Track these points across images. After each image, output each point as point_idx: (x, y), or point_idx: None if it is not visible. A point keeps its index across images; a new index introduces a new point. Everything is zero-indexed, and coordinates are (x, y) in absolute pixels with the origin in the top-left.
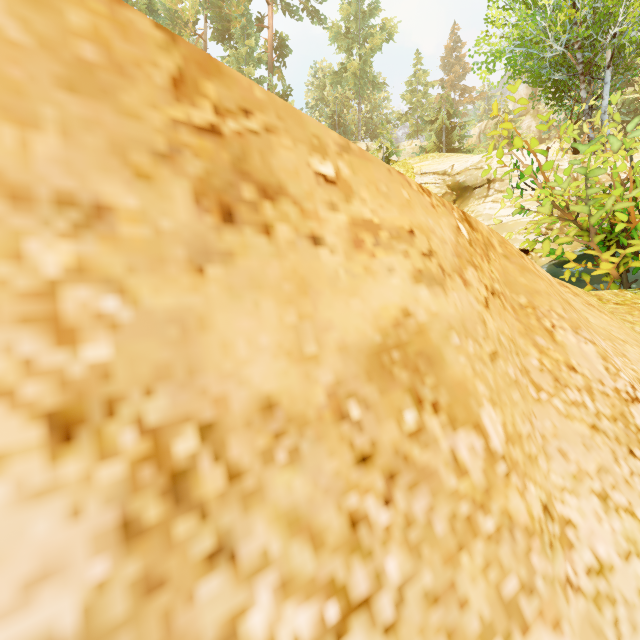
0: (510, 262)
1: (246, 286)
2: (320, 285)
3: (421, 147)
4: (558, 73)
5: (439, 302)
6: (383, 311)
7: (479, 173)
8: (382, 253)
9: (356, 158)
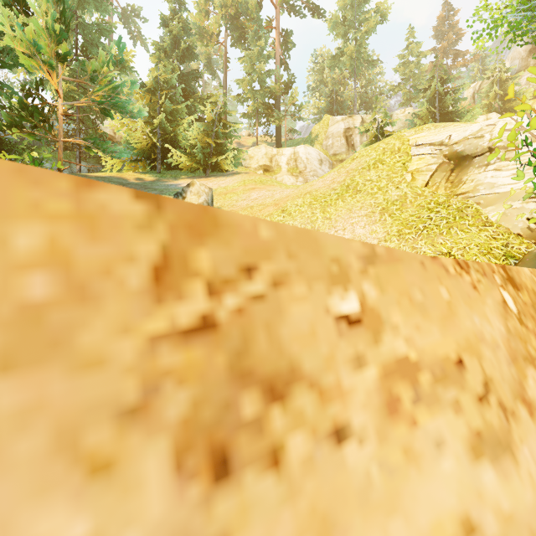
0: None
1: None
2: (347, 514)
3: (414, 114)
4: None
5: (512, 489)
6: (436, 533)
7: (479, 142)
8: (425, 414)
9: (383, 266)
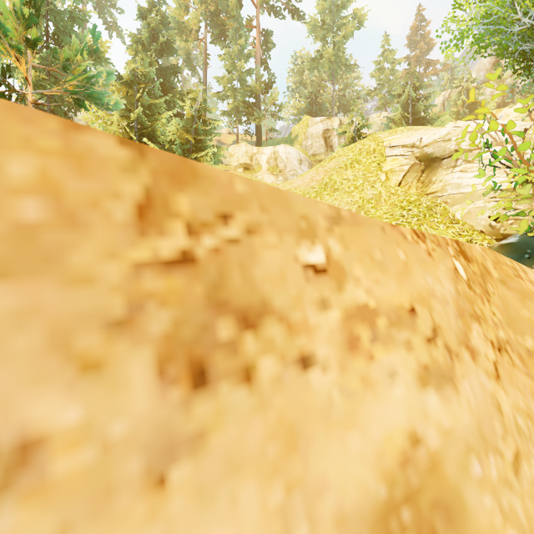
0: (508, 289)
1: (220, 475)
2: (311, 426)
3: (389, 118)
4: (526, 44)
5: (452, 411)
6: (387, 443)
7: (447, 145)
8: (381, 351)
9: (347, 227)
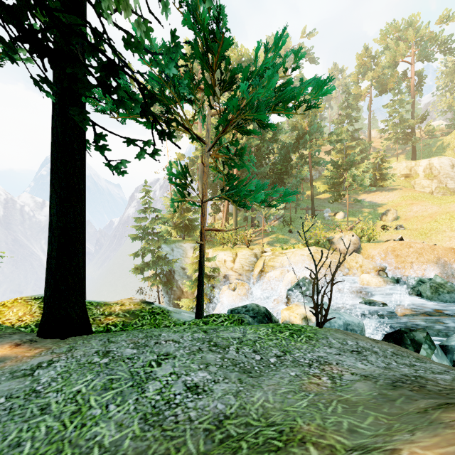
0: None
1: None
2: None
3: None
4: None
5: None
6: None
7: None
8: None
9: None
